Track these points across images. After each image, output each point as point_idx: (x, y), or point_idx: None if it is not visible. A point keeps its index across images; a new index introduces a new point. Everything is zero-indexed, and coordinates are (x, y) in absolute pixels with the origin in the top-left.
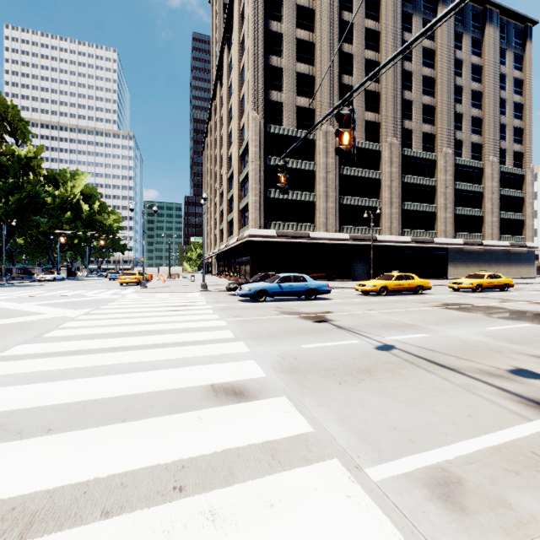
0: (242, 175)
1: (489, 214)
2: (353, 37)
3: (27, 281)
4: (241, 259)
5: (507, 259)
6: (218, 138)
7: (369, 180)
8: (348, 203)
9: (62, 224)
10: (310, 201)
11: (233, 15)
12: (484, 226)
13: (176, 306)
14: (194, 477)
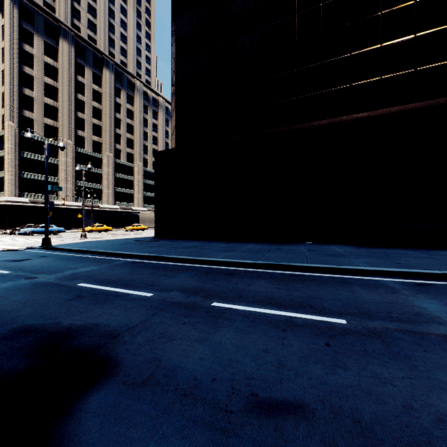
0: None
1: None
2: (85, 92)
3: None
4: None
5: None
6: None
7: (96, 173)
8: (81, 185)
9: None
10: (55, 182)
11: None
12: None
13: None
14: None
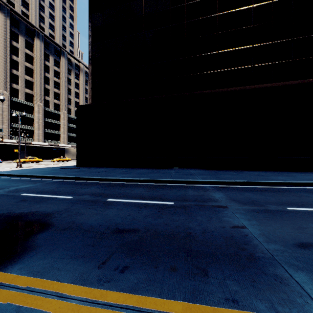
0: None
1: None
2: (19, 54)
3: None
4: None
5: None
6: None
7: (28, 118)
8: (16, 127)
9: None
10: None
11: None
12: None
13: None
14: None
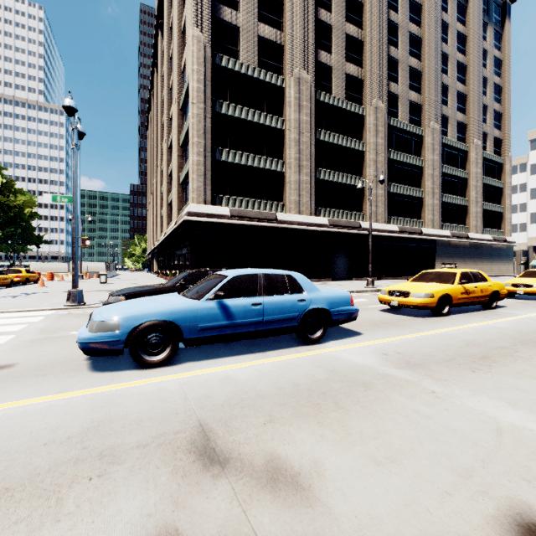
0: (183, 133)
1: (474, 204)
2: None
3: None
4: (181, 250)
5: (490, 255)
6: (159, 102)
7: (351, 151)
8: (325, 178)
9: None
10: (278, 170)
11: None
12: (469, 217)
13: None
14: None
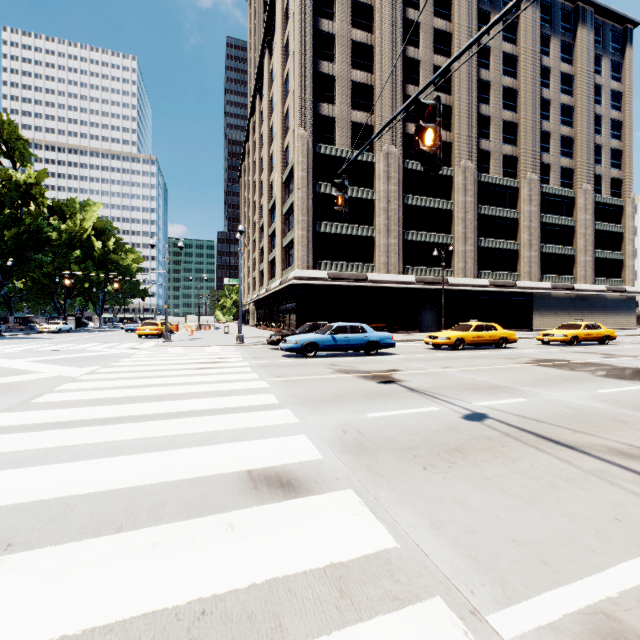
0: (286, 205)
1: (582, 253)
2: (420, 39)
3: (26, 333)
4: (285, 306)
5: (603, 306)
6: (258, 162)
7: (439, 211)
8: (413, 239)
9: (69, 265)
10: (369, 236)
11: (275, 14)
12: (576, 267)
13: (205, 363)
14: (220, 632)
